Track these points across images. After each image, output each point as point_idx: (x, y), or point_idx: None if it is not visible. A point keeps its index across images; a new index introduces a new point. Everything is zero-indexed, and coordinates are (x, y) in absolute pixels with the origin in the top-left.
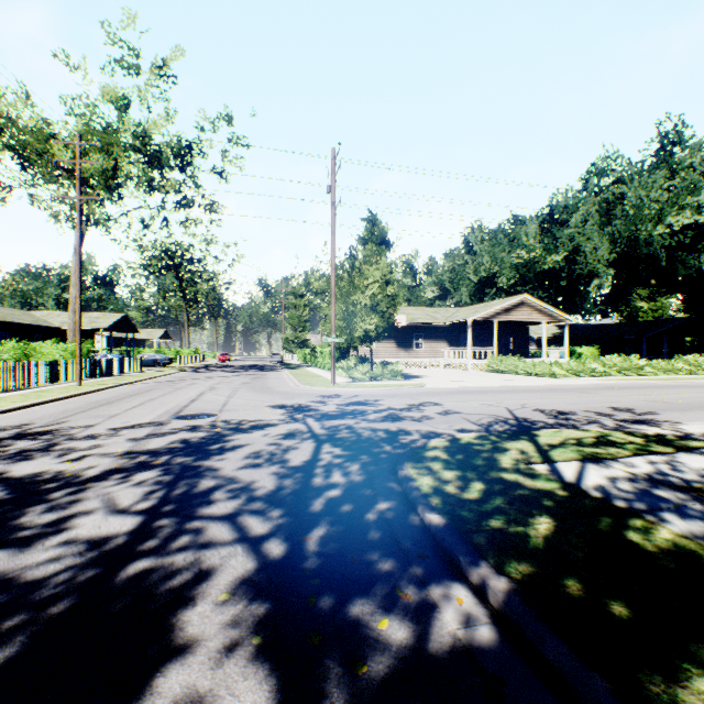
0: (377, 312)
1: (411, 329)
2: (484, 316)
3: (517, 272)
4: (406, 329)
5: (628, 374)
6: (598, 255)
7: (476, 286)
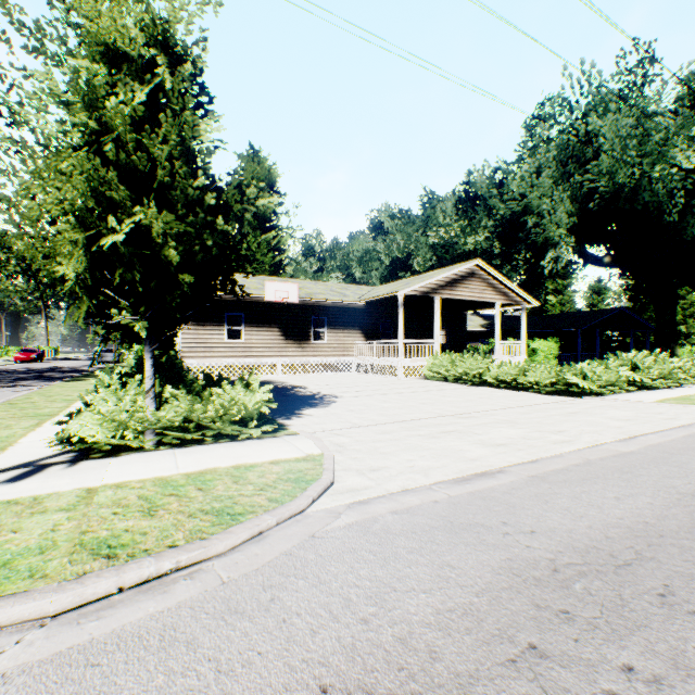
0: (168, 207)
1: (308, 310)
2: (422, 289)
3: (434, 253)
4: (299, 310)
5: (661, 384)
6: (558, 217)
7: (389, 268)
